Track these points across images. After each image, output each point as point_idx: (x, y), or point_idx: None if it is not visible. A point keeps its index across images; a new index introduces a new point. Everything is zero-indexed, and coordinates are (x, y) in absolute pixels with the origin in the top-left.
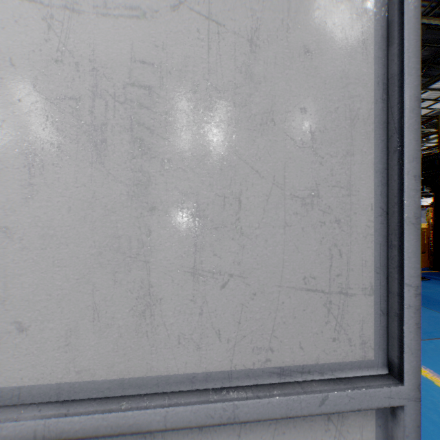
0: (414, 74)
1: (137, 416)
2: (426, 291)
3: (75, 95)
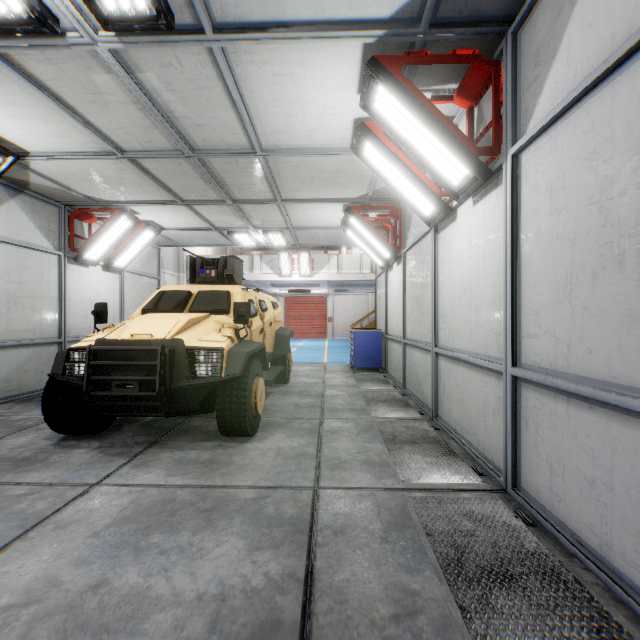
0: None
1: (630, 402)
2: None
3: (610, 240)
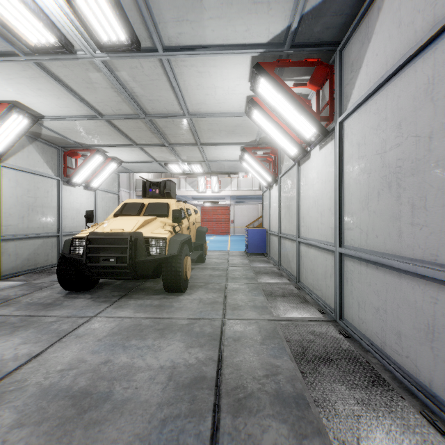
0: None
1: (393, 262)
2: None
3: (385, 175)
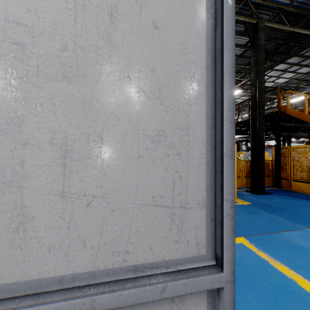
0: (230, 48)
1: None
2: (270, 201)
3: None
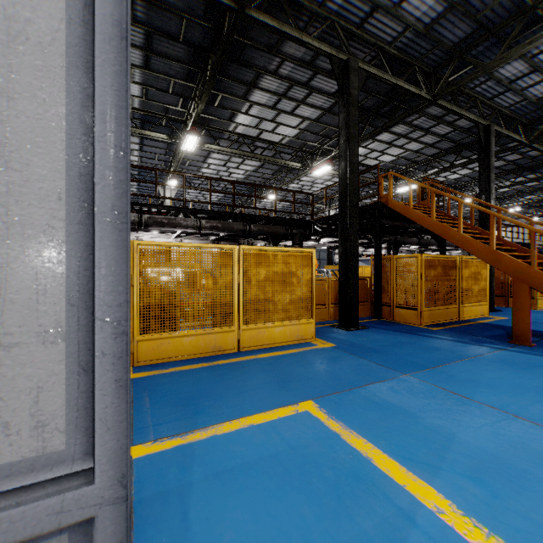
0: None
1: None
2: (363, 339)
3: None
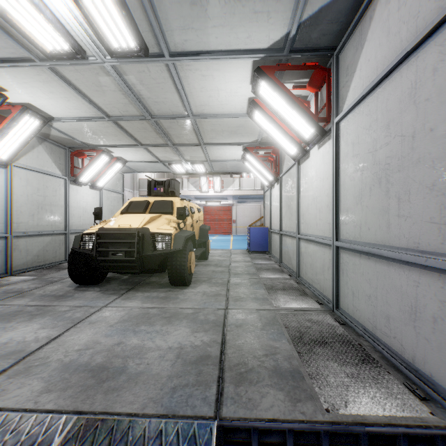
0: None
1: (382, 252)
2: None
3: (376, 171)
